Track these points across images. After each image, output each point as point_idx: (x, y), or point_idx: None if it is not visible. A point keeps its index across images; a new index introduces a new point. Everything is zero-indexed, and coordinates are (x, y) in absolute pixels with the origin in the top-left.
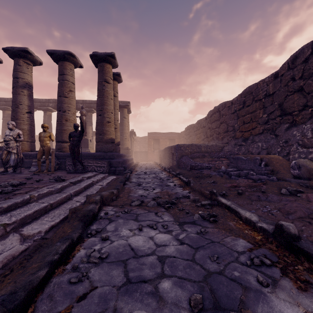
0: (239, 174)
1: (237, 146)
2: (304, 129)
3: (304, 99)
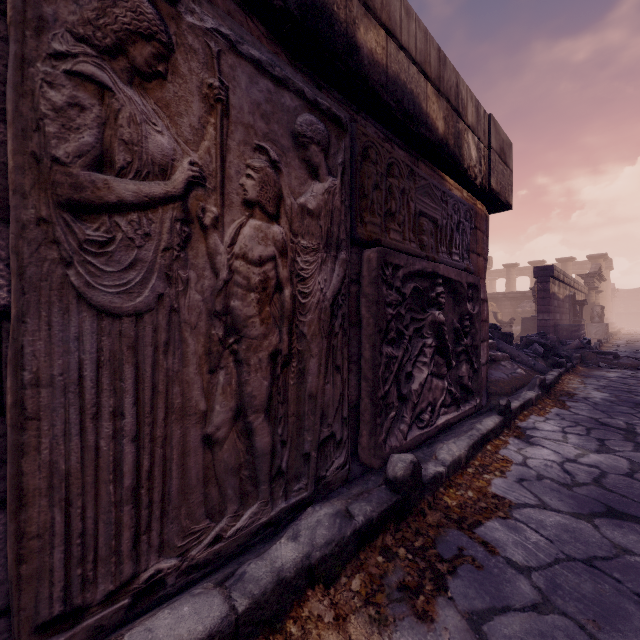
0: None
1: None
2: None
3: None
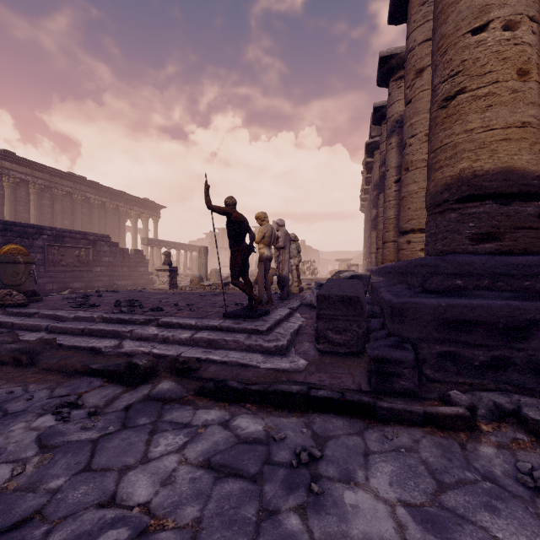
0: None
1: None
2: None
3: None
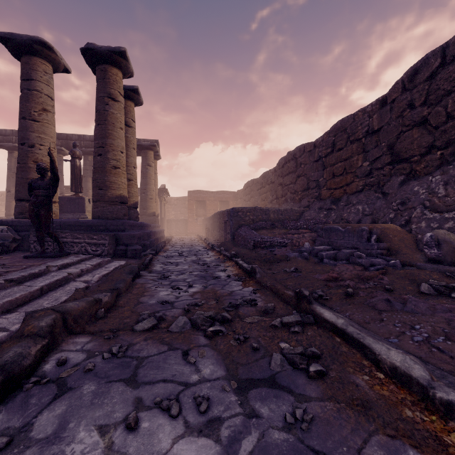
0: (335, 255)
1: (324, 212)
2: (432, 183)
3: (429, 136)
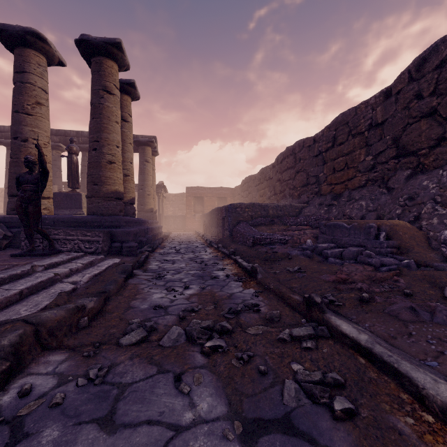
0: (340, 254)
1: (324, 207)
2: (443, 176)
3: (439, 127)
